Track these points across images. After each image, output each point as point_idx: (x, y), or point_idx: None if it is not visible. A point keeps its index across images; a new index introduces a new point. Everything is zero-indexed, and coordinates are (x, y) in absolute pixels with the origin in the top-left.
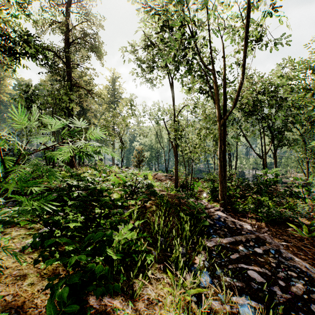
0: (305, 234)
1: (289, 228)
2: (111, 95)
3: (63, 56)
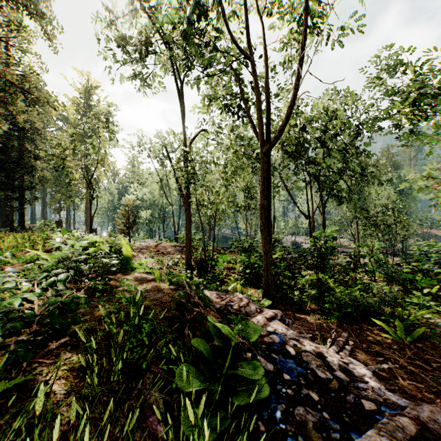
0: (402, 336)
1: (373, 326)
2: (84, 115)
3: None
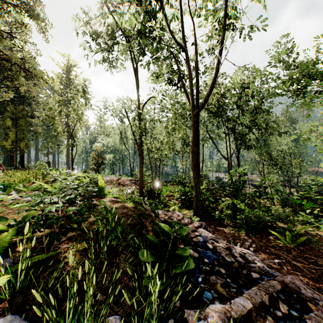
0: (290, 242)
1: (270, 235)
2: (66, 85)
3: None
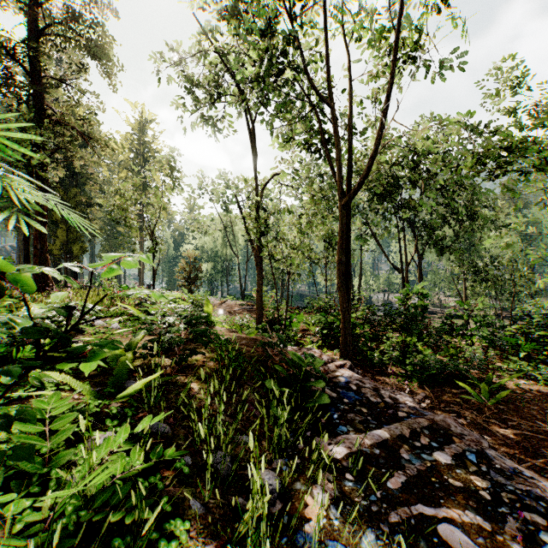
0: (485, 399)
1: (457, 389)
2: (138, 153)
3: (23, 56)
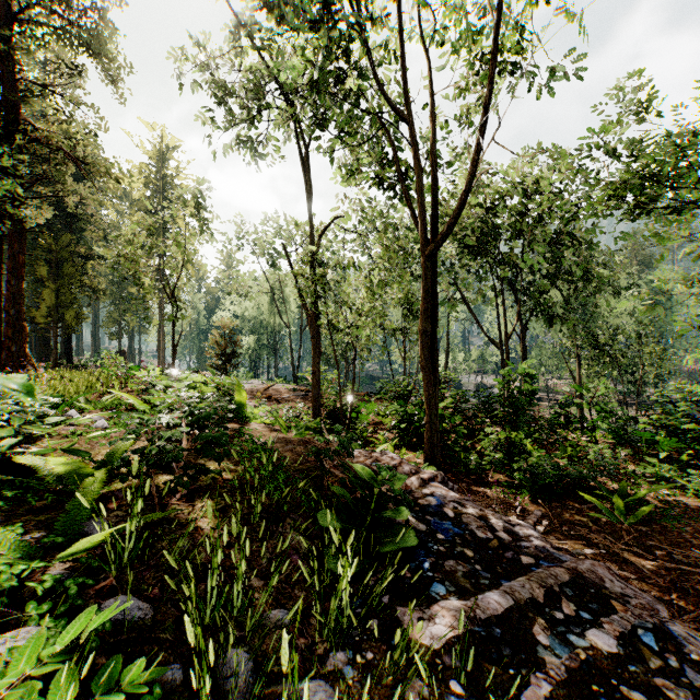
0: (621, 517)
1: (581, 504)
2: (156, 190)
3: None
